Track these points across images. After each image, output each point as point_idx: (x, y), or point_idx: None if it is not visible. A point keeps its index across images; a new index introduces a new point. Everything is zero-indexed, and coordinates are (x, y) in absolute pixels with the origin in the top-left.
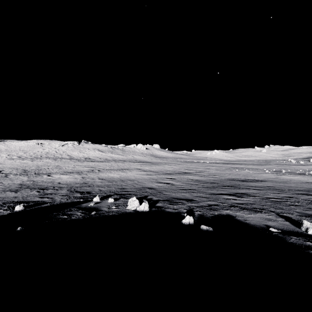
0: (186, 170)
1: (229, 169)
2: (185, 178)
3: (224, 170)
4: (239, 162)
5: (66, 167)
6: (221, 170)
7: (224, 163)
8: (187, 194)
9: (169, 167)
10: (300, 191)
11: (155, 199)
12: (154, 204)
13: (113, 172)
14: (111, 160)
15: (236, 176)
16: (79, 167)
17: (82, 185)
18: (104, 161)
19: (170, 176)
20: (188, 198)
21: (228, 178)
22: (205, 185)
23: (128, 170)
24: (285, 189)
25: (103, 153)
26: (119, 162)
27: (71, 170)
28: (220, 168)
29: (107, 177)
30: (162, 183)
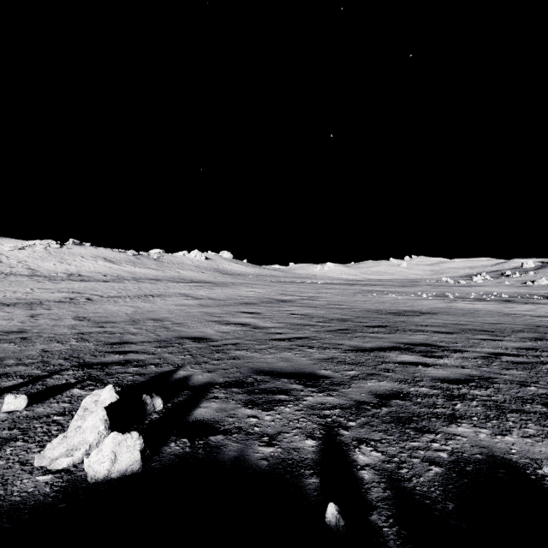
0: (283, 296)
1: (361, 294)
2: (282, 312)
3: (353, 295)
4: (370, 282)
5: (6, 294)
6: (348, 296)
7: (347, 283)
8: (296, 353)
9: (250, 291)
10: (523, 332)
11: (201, 379)
12: (186, 410)
13: (121, 303)
14: (130, 278)
15: (379, 305)
16: (42, 293)
17: (7, 336)
18: (112, 279)
19: (250, 308)
20: (302, 368)
21: (368, 310)
22: (331, 327)
23: (159, 297)
24: (491, 329)
25: (114, 265)
26: (146, 281)
27: (15, 300)
28: (343, 292)
29: (99, 313)
30: (232, 324)
